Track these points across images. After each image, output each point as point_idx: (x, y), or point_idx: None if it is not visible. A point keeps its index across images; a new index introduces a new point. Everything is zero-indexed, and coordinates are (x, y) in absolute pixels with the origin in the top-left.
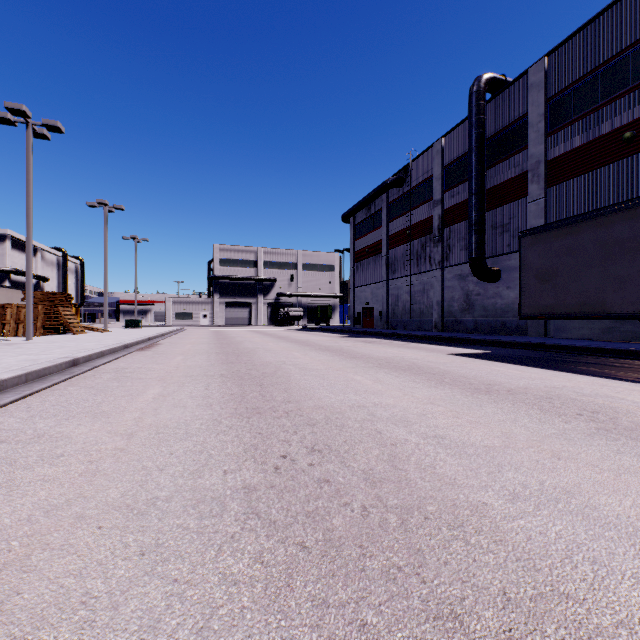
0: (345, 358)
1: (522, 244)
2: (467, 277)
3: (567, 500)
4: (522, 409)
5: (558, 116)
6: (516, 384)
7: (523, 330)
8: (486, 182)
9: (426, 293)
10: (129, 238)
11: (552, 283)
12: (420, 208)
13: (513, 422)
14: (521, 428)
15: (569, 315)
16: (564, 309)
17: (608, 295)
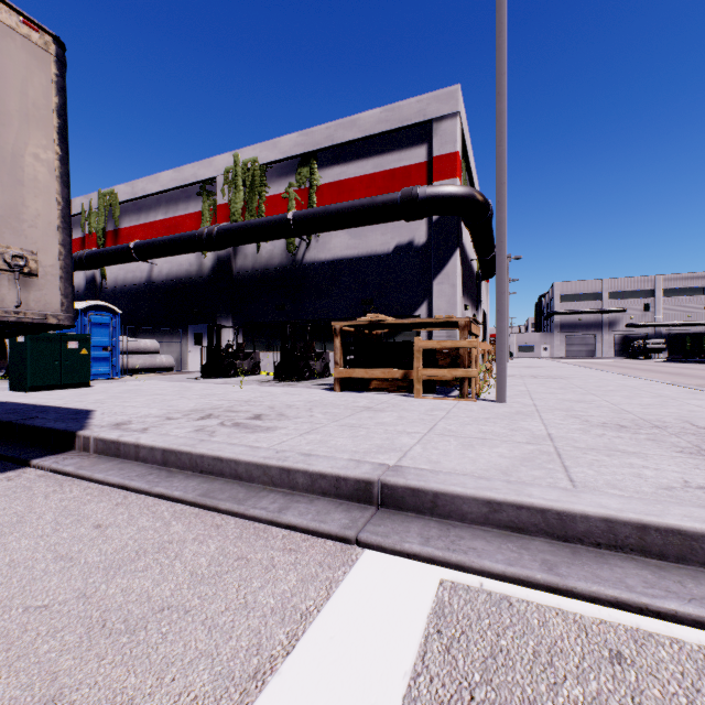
0: None
1: None
2: None
3: None
4: None
5: None
6: None
7: None
8: None
9: None
10: None
11: None
12: None
13: None
14: None
15: None
16: None
17: None
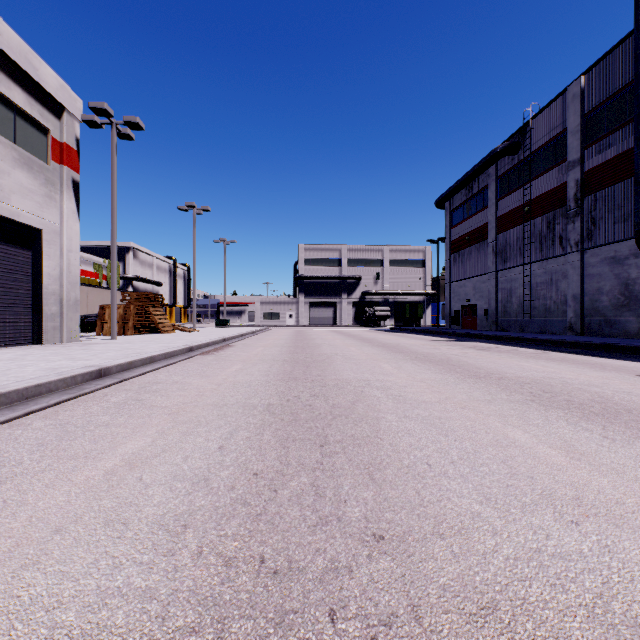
0: (462, 377)
1: None
2: (626, 260)
3: None
4: None
5: None
6: None
7: None
8: None
9: (554, 285)
10: (219, 241)
11: None
12: (545, 176)
13: None
14: None
15: None
16: None
17: None
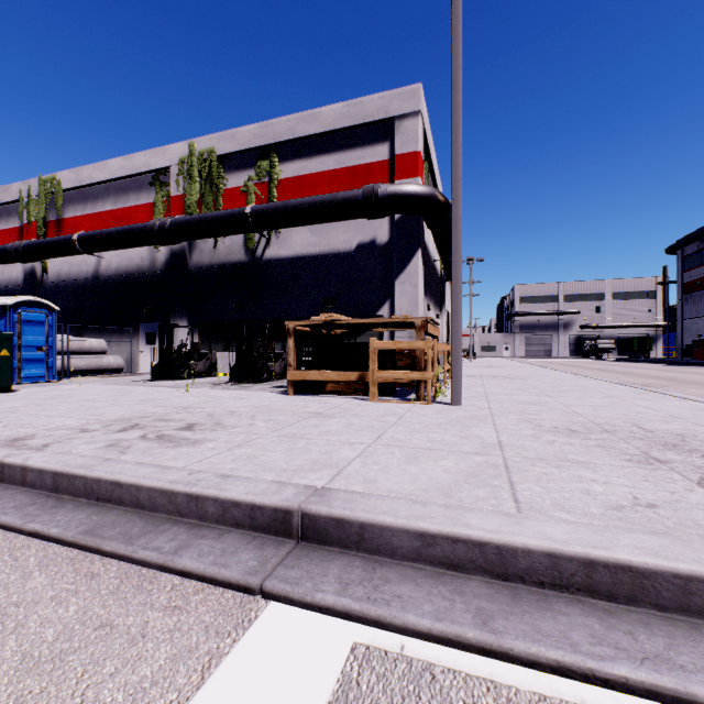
0: (665, 371)
1: None
2: None
3: None
4: None
5: None
6: None
7: None
8: None
9: None
10: (467, 295)
11: None
12: None
13: None
14: None
15: None
16: None
17: None
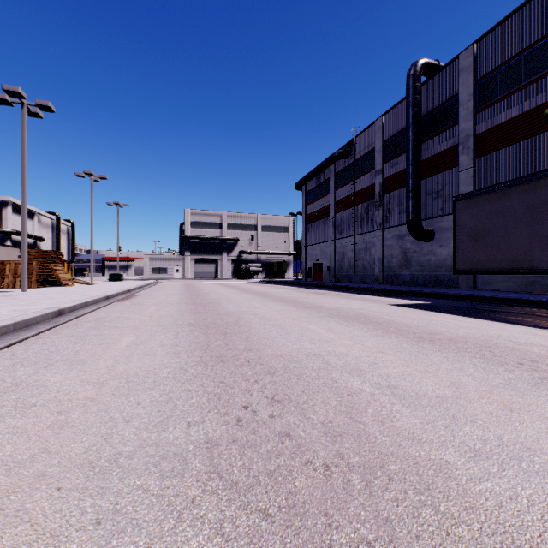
0: (299, 308)
1: (456, 207)
2: (405, 237)
3: (530, 458)
4: (466, 358)
5: (485, 95)
6: (456, 333)
7: (454, 283)
8: (421, 154)
9: (368, 251)
10: (112, 204)
11: (483, 242)
12: (363, 177)
13: (460, 371)
14: (468, 377)
15: (499, 270)
16: (495, 265)
17: (535, 252)
